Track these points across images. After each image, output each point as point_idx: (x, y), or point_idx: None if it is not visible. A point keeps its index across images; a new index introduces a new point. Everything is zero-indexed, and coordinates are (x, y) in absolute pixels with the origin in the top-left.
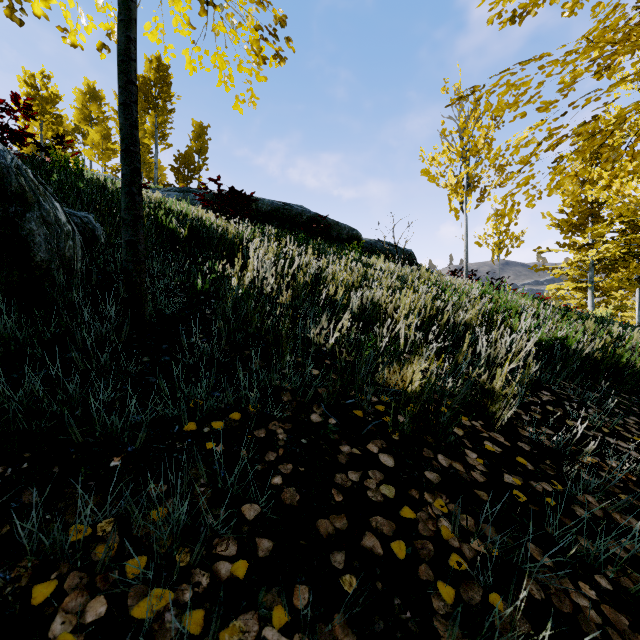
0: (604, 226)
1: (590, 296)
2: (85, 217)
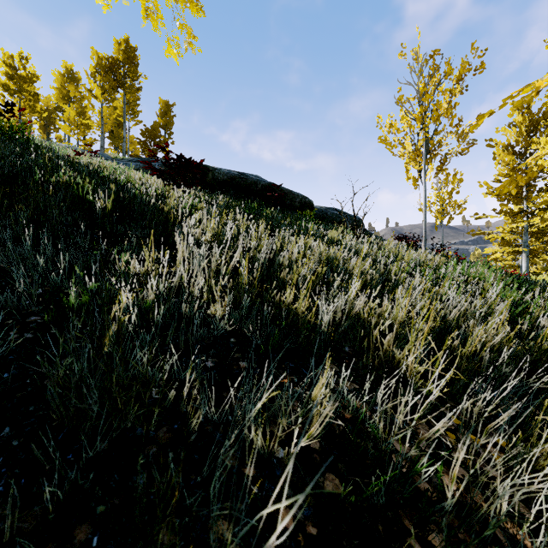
0: None
1: (525, 259)
2: None
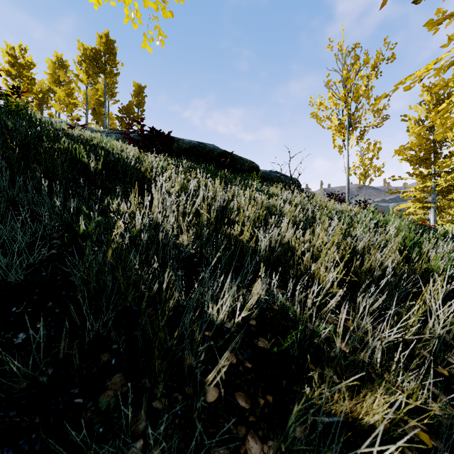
0: (451, 160)
1: (433, 213)
2: None
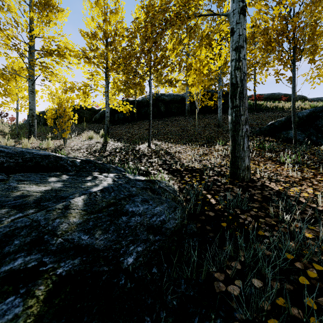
0: None
1: None
2: None
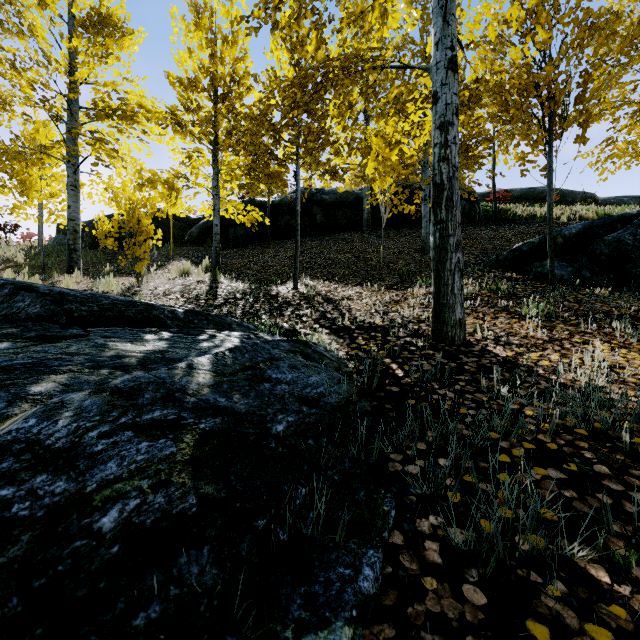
0: None
1: None
2: None
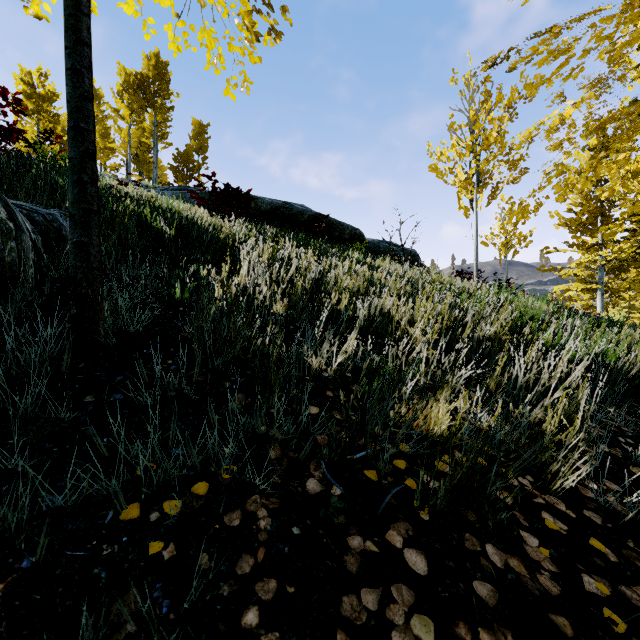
0: (618, 225)
1: (600, 297)
2: (50, 214)
